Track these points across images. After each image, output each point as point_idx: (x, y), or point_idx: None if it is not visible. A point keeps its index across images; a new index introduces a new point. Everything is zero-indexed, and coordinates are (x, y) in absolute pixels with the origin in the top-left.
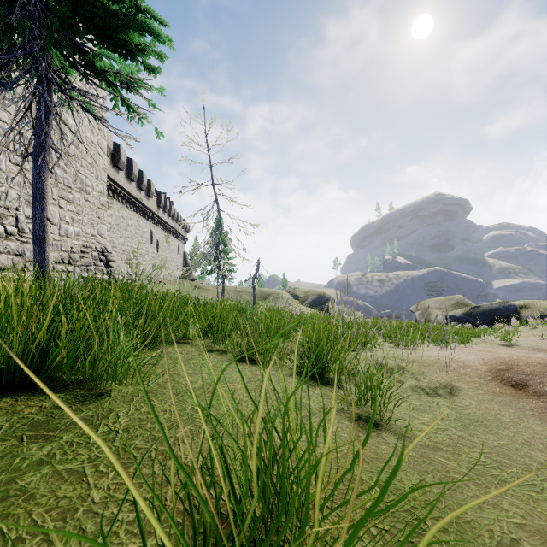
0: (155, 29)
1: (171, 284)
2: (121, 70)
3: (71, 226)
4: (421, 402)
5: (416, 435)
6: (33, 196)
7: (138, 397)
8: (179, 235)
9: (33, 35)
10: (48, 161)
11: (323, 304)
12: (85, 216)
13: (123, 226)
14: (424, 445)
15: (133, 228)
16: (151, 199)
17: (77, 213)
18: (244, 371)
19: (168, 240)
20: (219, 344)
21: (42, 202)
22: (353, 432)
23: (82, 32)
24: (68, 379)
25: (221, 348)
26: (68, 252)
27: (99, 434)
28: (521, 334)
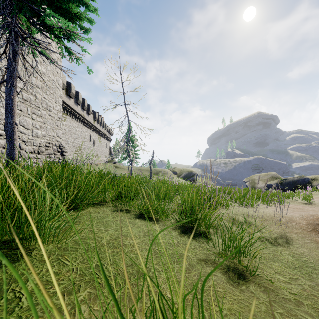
0: (86, 1)
1: (101, 165)
2: (62, 25)
3: (40, 131)
4: (269, 250)
5: (276, 287)
6: (6, 108)
7: (54, 255)
8: (106, 137)
9: (6, 4)
10: (16, 86)
11: (191, 177)
12: (48, 125)
13: (73, 131)
14: (286, 299)
15: (79, 132)
16: (90, 115)
17: (43, 122)
18: (141, 226)
19: (100, 140)
20: (125, 205)
21: (12, 112)
22: (227, 286)
23: (39, 3)
24: (2, 239)
25: (127, 208)
26: (38, 146)
27: (2, 303)
28: (314, 196)
